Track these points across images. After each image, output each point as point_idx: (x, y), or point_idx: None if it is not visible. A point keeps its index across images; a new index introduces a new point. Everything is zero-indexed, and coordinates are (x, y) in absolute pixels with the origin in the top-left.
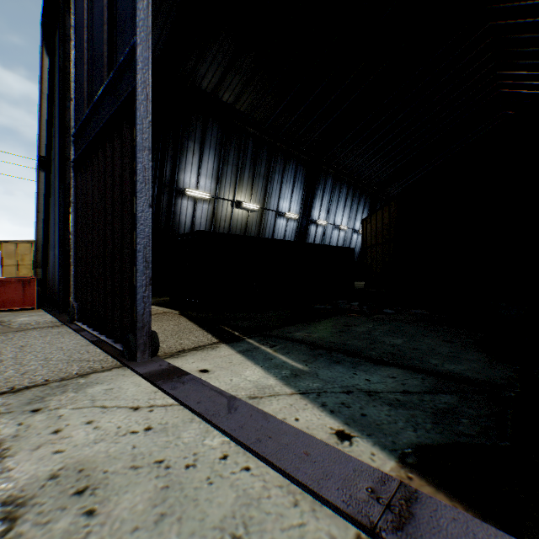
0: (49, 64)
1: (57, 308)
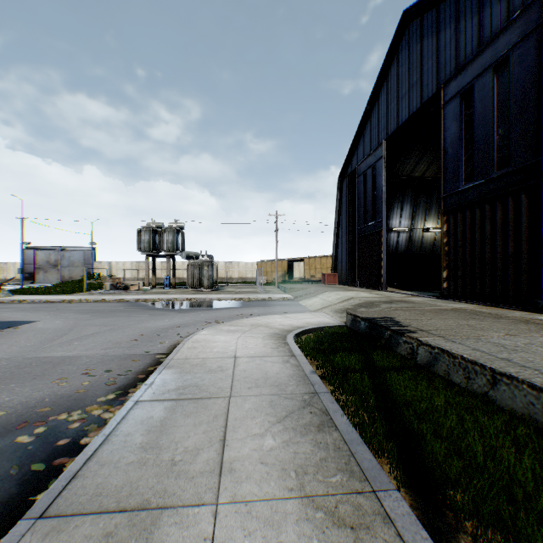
0: (339, 193)
1: (344, 285)
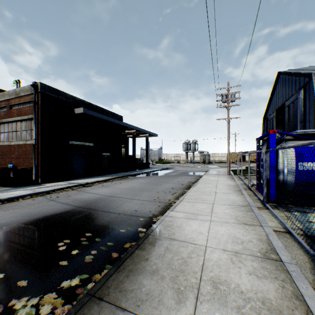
0: (263, 125)
1: None
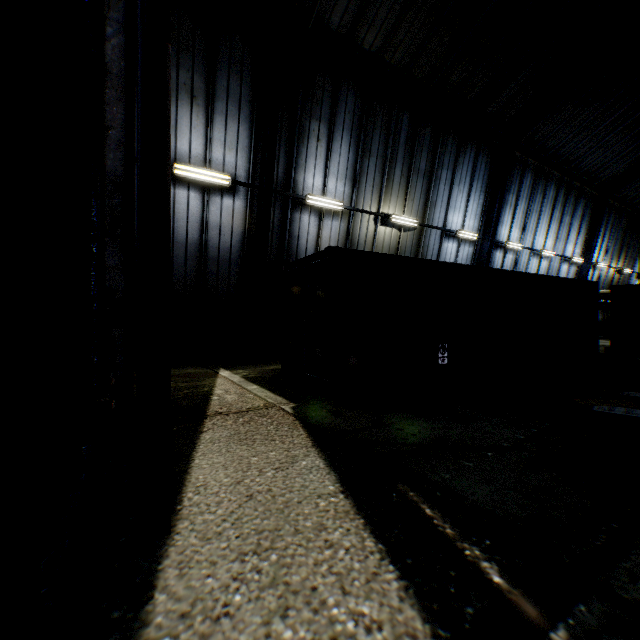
0: None
1: None
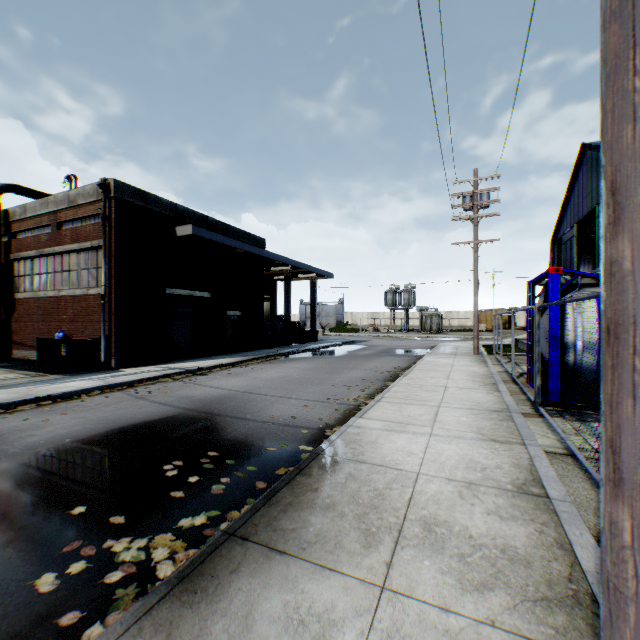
0: (551, 253)
1: None
